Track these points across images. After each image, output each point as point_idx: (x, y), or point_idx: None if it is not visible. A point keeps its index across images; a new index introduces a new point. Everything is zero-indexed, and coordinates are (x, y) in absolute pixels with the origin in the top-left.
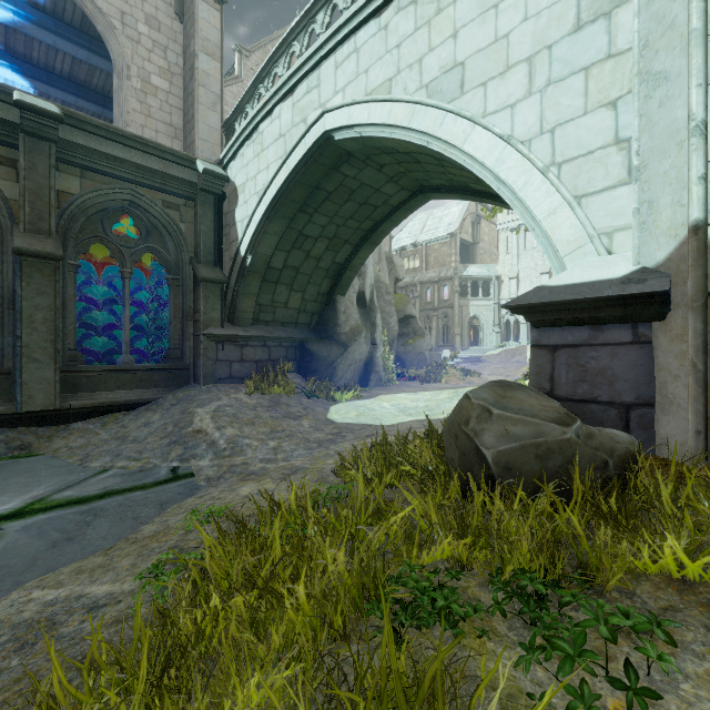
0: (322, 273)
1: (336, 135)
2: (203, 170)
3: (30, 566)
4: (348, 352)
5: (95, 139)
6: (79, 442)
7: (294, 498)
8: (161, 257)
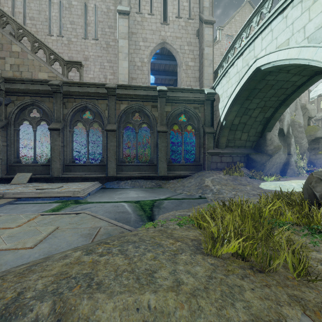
0: (257, 123)
1: (262, 68)
2: (207, 93)
3: (172, 208)
4: (272, 158)
5: (175, 93)
6: (172, 185)
7: (240, 201)
8: (192, 126)
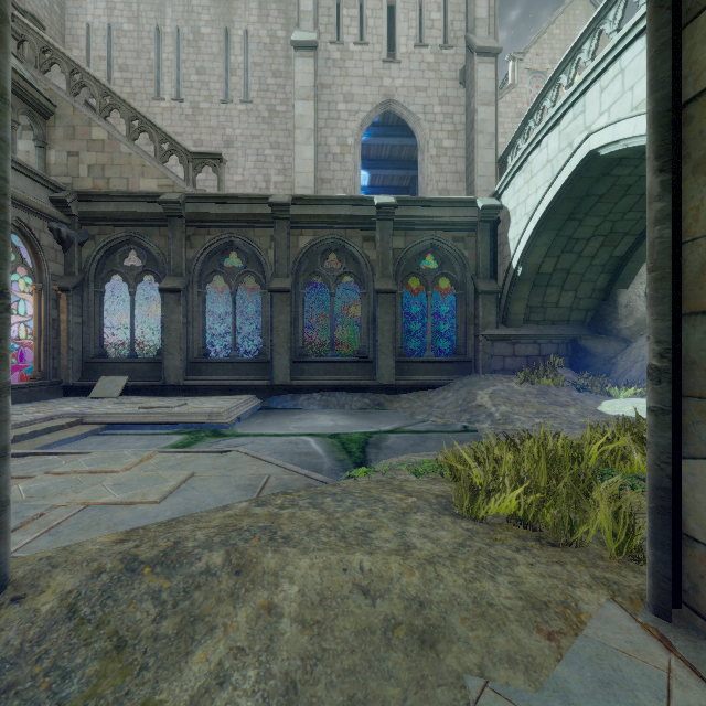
0: (596, 270)
1: (601, 152)
2: (482, 206)
3: (406, 449)
4: (631, 347)
5: (412, 209)
6: (406, 405)
7: (543, 435)
8: (451, 279)
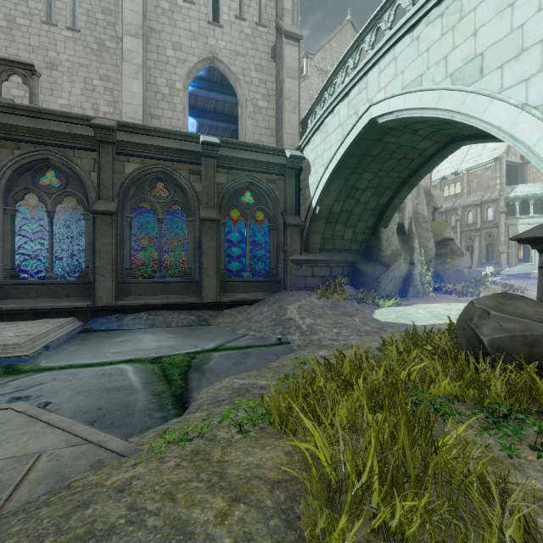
0: (368, 213)
1: (379, 120)
2: (289, 156)
3: (228, 370)
4: (390, 270)
5: (234, 151)
6: (229, 320)
7: (354, 354)
8: (265, 213)
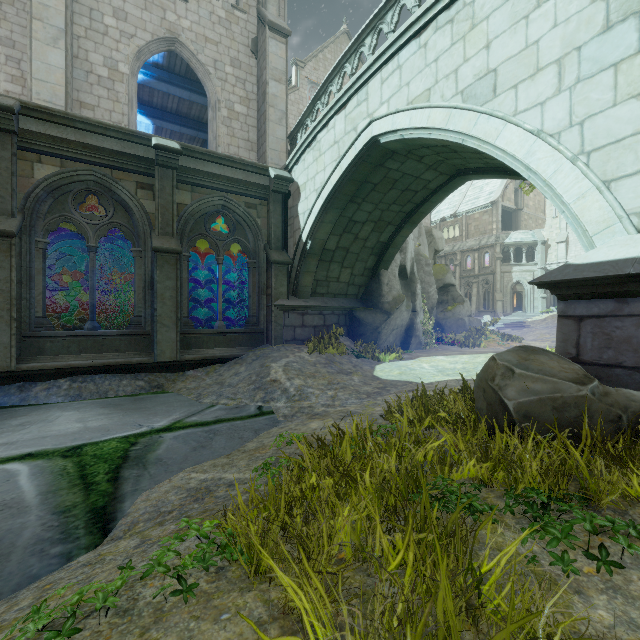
0: (368, 251)
1: (382, 139)
2: (274, 176)
3: (185, 460)
4: (391, 318)
5: (201, 162)
6: (193, 384)
7: (355, 429)
8: (243, 246)
